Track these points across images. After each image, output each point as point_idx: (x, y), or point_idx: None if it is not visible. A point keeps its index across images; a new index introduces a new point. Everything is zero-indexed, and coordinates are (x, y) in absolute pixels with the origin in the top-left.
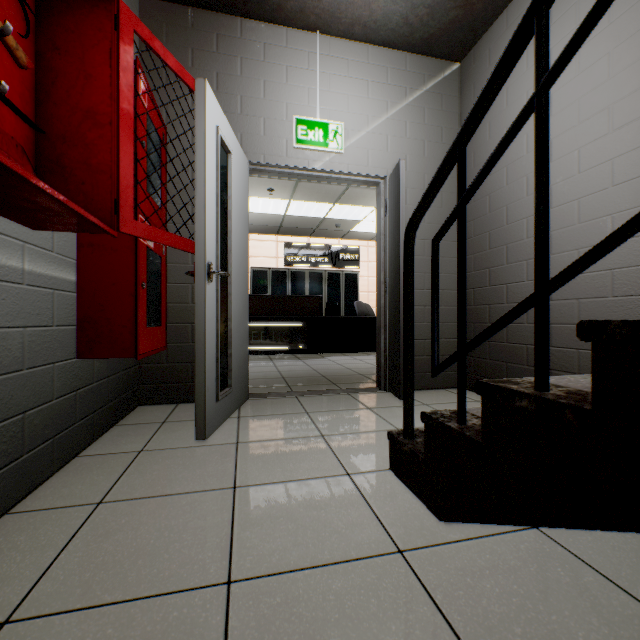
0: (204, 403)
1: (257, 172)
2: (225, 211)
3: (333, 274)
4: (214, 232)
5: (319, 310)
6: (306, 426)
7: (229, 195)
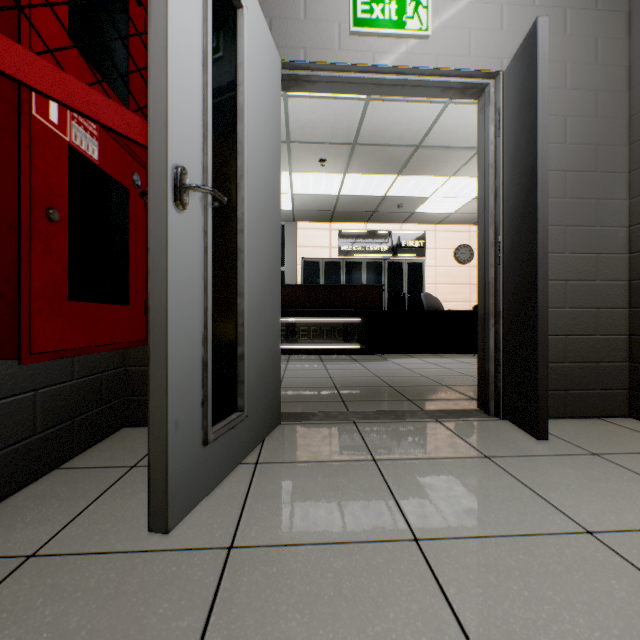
0: (165, 456)
1: (296, 85)
2: (232, 106)
3: (394, 263)
4: (197, 118)
5: (380, 302)
6: (376, 501)
7: (239, 80)
